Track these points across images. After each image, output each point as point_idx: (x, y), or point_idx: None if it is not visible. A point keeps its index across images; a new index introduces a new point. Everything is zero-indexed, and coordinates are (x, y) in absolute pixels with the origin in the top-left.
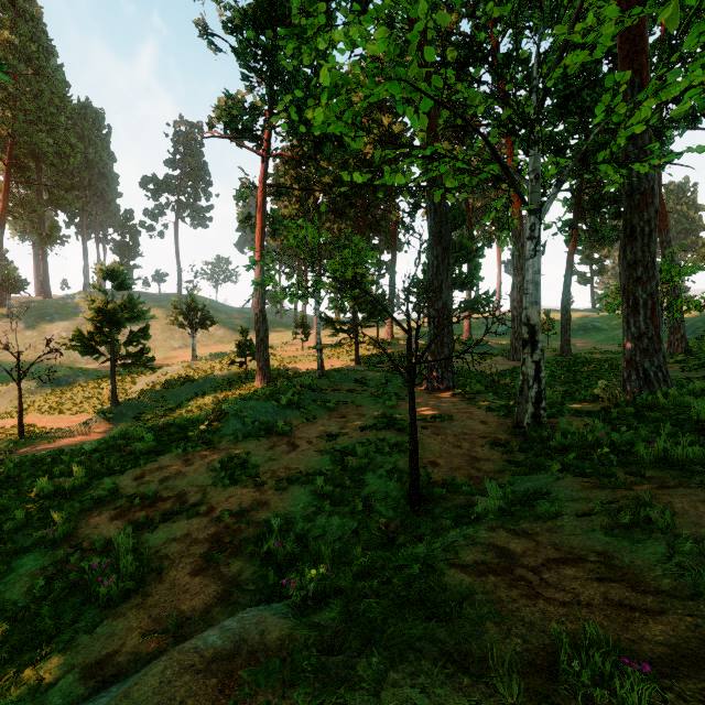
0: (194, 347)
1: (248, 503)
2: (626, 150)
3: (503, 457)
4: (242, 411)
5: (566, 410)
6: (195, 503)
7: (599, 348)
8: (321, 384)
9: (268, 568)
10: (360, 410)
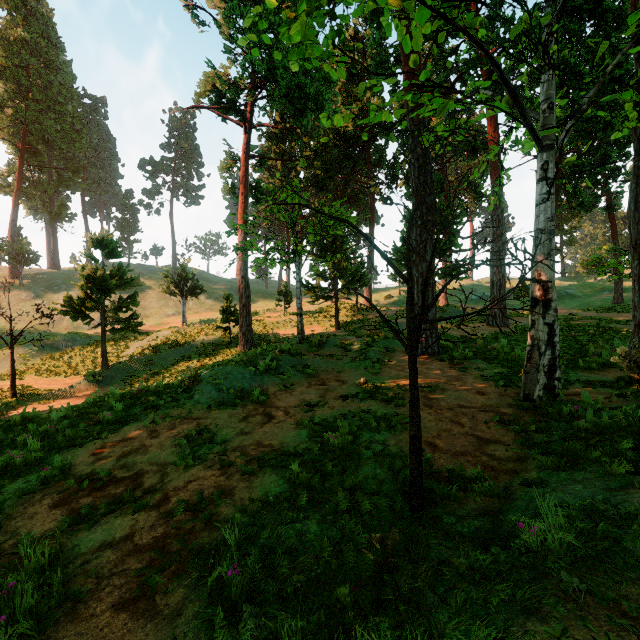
0: (184, 314)
1: (209, 492)
2: (639, 89)
3: (518, 439)
4: (218, 377)
5: (574, 379)
6: (148, 490)
7: (577, 314)
8: (300, 349)
9: (215, 611)
10: (341, 376)
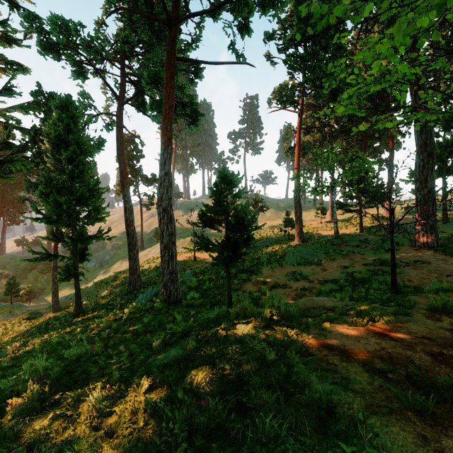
0: (257, 222)
1: (307, 287)
2: None
3: None
4: (295, 252)
5: None
6: (283, 284)
7: None
8: (337, 242)
9: None
10: (363, 256)
